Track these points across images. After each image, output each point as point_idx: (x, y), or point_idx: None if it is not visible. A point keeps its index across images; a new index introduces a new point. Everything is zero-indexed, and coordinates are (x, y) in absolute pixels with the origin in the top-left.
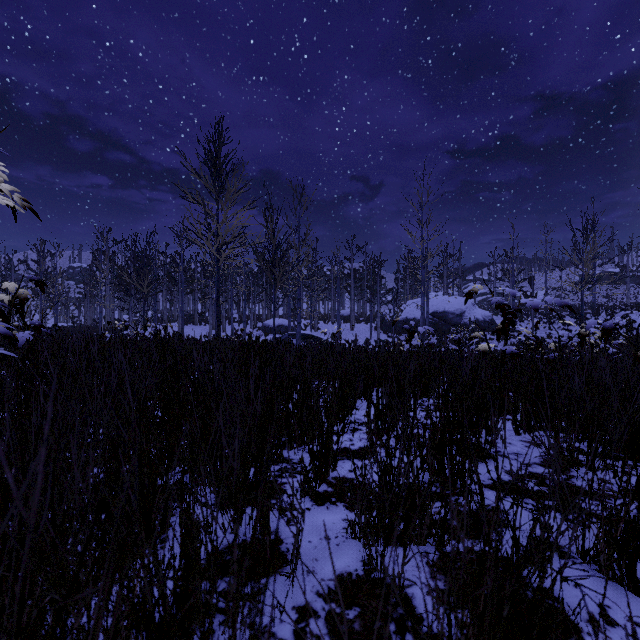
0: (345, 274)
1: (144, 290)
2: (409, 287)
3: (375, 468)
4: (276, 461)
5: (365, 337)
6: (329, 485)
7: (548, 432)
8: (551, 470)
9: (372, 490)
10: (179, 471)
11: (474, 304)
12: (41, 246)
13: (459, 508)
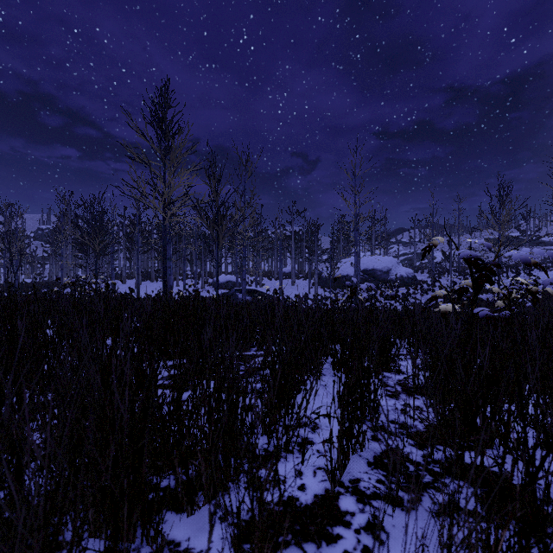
0: (286, 236)
1: (96, 248)
2: (342, 248)
3: None
4: None
5: (304, 292)
6: None
7: None
8: None
9: None
10: None
11: (399, 263)
12: (5, 208)
13: None
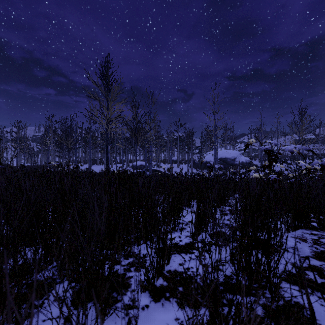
0: (174, 138)
1: (69, 146)
2: (207, 145)
3: (197, 261)
4: (127, 255)
5: (185, 171)
6: (164, 279)
7: (306, 230)
8: (323, 262)
9: (198, 288)
10: (54, 266)
11: (241, 154)
12: (17, 124)
13: (268, 304)
